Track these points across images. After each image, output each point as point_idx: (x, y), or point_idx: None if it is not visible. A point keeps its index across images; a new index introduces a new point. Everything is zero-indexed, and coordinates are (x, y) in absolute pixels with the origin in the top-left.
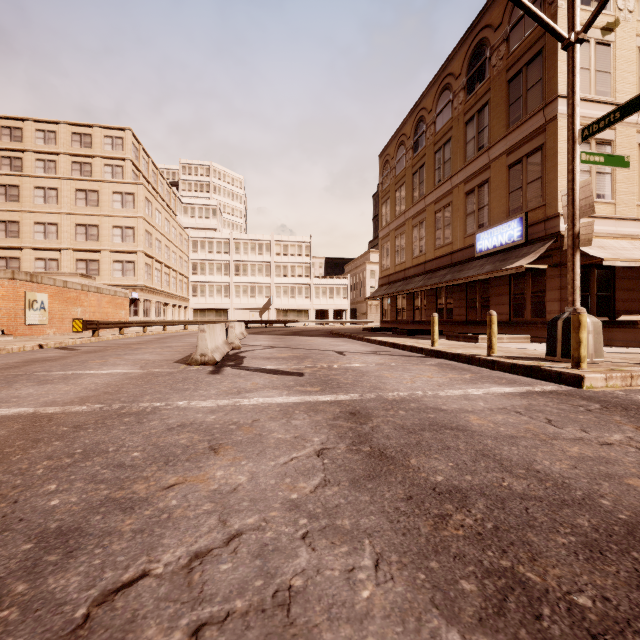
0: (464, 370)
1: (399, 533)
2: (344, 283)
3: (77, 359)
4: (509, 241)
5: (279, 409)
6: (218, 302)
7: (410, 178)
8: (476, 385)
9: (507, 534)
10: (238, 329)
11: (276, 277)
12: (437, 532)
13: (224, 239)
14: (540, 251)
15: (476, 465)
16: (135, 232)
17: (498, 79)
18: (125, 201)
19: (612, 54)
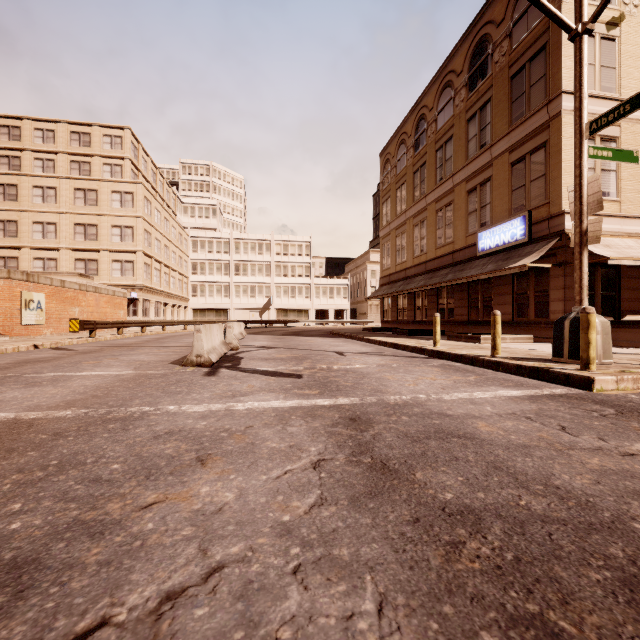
0: (468, 372)
1: (405, 566)
2: (344, 283)
3: (70, 360)
4: (512, 240)
5: (275, 414)
6: (218, 302)
7: (411, 177)
8: (482, 388)
9: (531, 568)
10: (237, 329)
11: (276, 277)
12: (449, 565)
13: (224, 239)
14: (544, 250)
15: (488, 480)
16: (134, 231)
17: (500, 75)
18: (124, 200)
19: (617, 49)
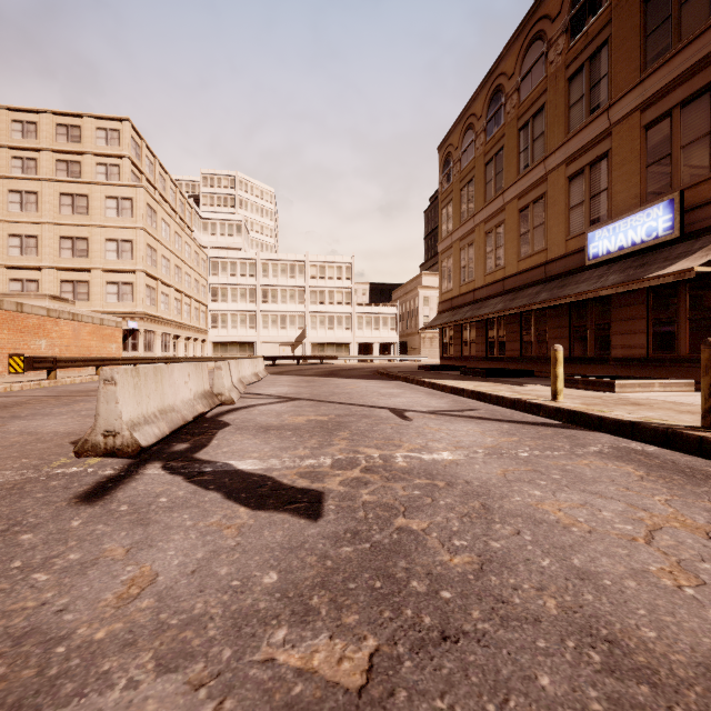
0: None
1: None
2: (392, 312)
3: None
4: (648, 237)
5: None
6: (242, 334)
7: (482, 170)
8: None
9: None
10: (249, 369)
11: (311, 305)
12: None
13: (249, 259)
14: None
15: None
16: (133, 246)
17: (626, 2)
18: (121, 208)
19: None
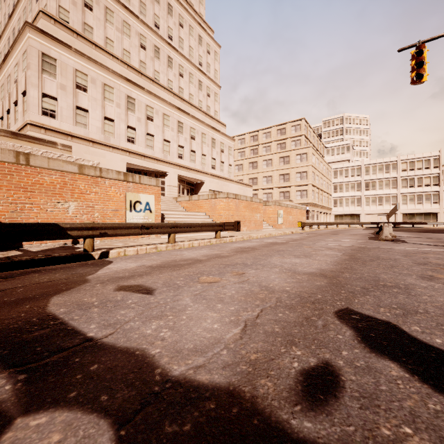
0: None
1: None
2: None
3: (322, 237)
4: None
5: (442, 251)
6: (352, 210)
7: None
8: None
9: None
10: None
11: (402, 188)
12: None
13: (356, 166)
14: None
15: None
16: (307, 174)
17: None
18: (302, 158)
19: None
